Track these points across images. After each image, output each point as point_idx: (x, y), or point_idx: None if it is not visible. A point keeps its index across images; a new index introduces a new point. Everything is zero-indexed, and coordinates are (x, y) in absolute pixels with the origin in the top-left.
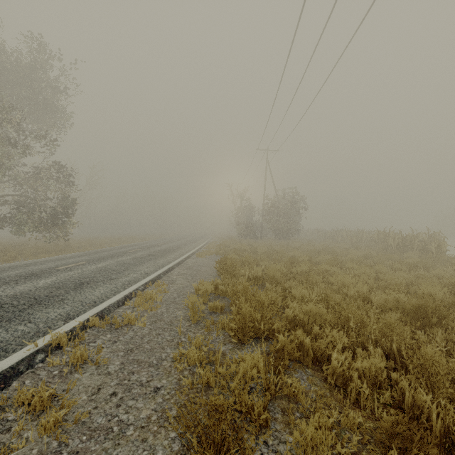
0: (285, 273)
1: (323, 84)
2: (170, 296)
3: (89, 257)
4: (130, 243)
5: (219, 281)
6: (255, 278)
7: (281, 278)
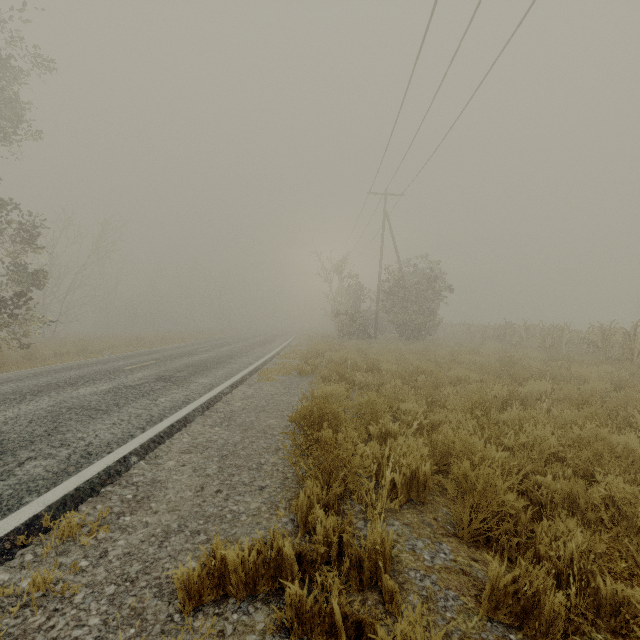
0: (503, 464)
1: (511, 36)
2: (61, 634)
3: (21, 384)
4: (155, 347)
5: (287, 548)
6: (410, 482)
7: (510, 500)
